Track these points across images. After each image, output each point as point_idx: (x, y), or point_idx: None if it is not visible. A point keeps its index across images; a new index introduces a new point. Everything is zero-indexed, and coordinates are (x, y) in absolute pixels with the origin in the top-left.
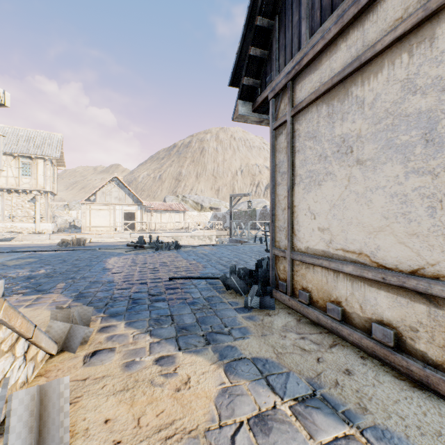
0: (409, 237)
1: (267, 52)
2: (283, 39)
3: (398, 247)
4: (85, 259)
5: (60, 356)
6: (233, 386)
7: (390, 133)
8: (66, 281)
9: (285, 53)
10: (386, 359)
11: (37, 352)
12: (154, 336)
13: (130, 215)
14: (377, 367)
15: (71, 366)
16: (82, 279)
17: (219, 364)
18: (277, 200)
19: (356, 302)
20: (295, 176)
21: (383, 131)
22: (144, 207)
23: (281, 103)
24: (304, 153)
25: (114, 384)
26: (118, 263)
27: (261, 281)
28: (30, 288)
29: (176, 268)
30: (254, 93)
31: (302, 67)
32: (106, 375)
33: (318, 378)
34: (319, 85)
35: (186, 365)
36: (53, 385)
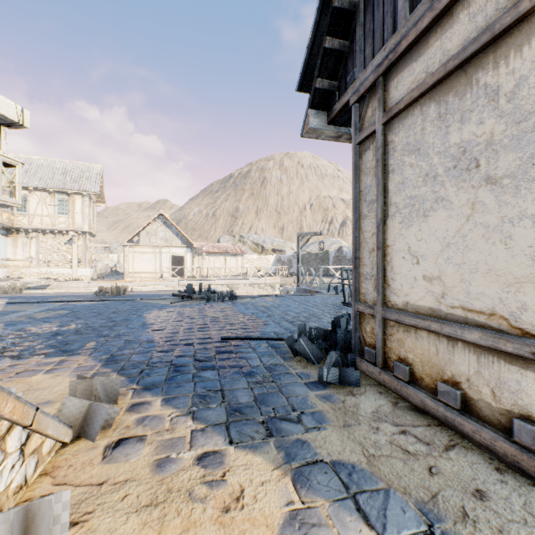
0: None
1: (348, 43)
2: (370, 23)
3: None
4: (123, 312)
5: (75, 445)
6: (305, 508)
7: None
8: (97, 340)
9: (373, 40)
10: None
11: (42, 442)
12: (198, 421)
13: (178, 259)
14: (526, 488)
15: (86, 461)
16: (116, 338)
17: (285, 470)
18: (362, 238)
19: (485, 384)
20: (389, 205)
21: (532, 131)
22: (194, 249)
23: (368, 108)
24: (401, 173)
25: (139, 494)
26: (161, 318)
27: (339, 345)
28: (55, 348)
29: (230, 324)
30: (330, 99)
31: (398, 54)
32: (129, 478)
33: (434, 503)
34: (425, 77)
35: (239, 468)
36: (42, 508)
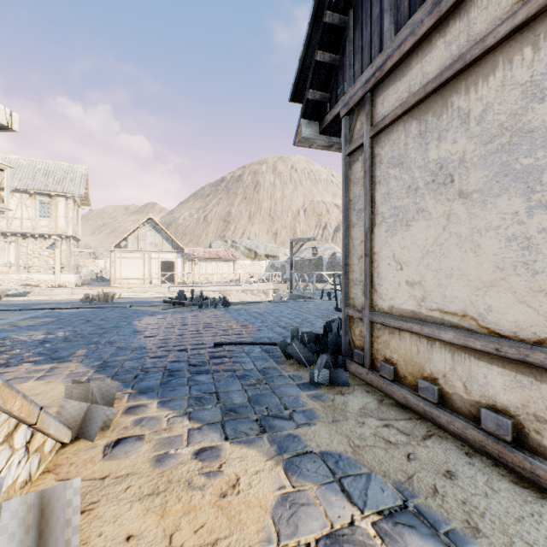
0: (533, 295)
1: (338, 57)
2: (359, 40)
3: (517, 307)
4: (112, 319)
5: (75, 445)
6: (296, 491)
7: (506, 155)
8: (88, 347)
9: (362, 56)
10: (501, 457)
11: (44, 441)
12: (194, 421)
13: (168, 265)
14: (489, 468)
15: (87, 459)
16: (107, 345)
17: (277, 460)
18: (352, 246)
19: (458, 379)
20: (376, 214)
21: (496, 152)
22: (185, 255)
23: (357, 121)
24: (387, 184)
25: (141, 485)
26: (152, 324)
27: (330, 348)
28: (44, 356)
29: (223, 330)
30: (322, 110)
31: (384, 73)
32: (130, 472)
33: (410, 483)
34: (407, 96)
35: (235, 460)
36: (57, 491)
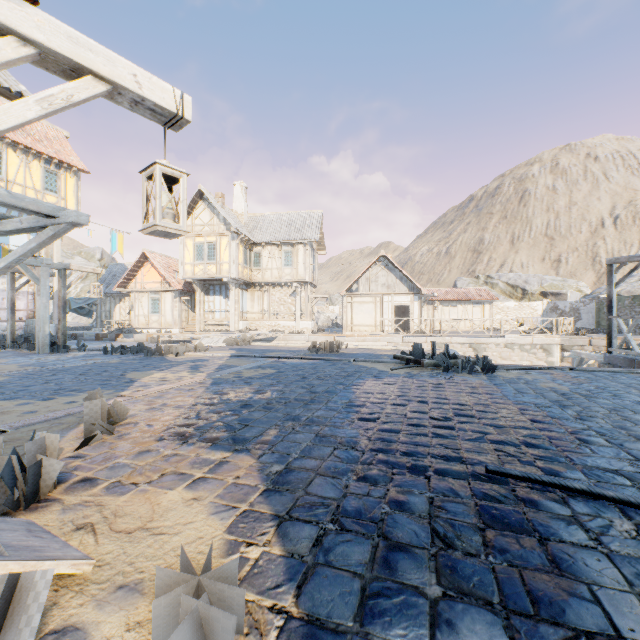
0: None
1: None
2: None
3: None
4: (328, 378)
5: None
6: None
7: None
8: (281, 425)
9: None
10: None
11: None
12: None
13: (402, 310)
14: None
15: None
16: (306, 425)
17: None
18: None
19: None
20: None
21: None
22: (422, 297)
23: None
24: None
25: None
26: (374, 394)
27: None
28: (229, 431)
29: (496, 427)
30: None
31: None
32: None
33: None
34: None
35: None
36: None
